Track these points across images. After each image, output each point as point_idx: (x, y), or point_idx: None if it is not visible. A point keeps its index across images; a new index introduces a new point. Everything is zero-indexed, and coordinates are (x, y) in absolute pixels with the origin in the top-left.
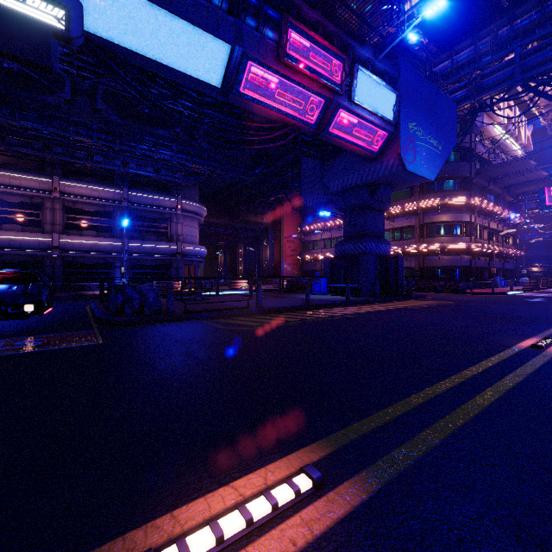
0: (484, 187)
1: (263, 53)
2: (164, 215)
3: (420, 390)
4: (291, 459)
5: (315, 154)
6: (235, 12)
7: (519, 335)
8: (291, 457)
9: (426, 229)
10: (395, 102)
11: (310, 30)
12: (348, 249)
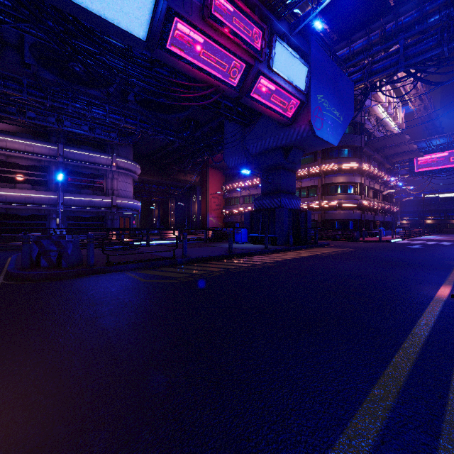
0: (370, 156)
1: (188, 11)
2: (99, 171)
3: (379, 373)
4: None
5: (237, 119)
6: None
7: (430, 283)
8: None
9: (327, 189)
10: (307, 74)
11: None
12: (265, 204)
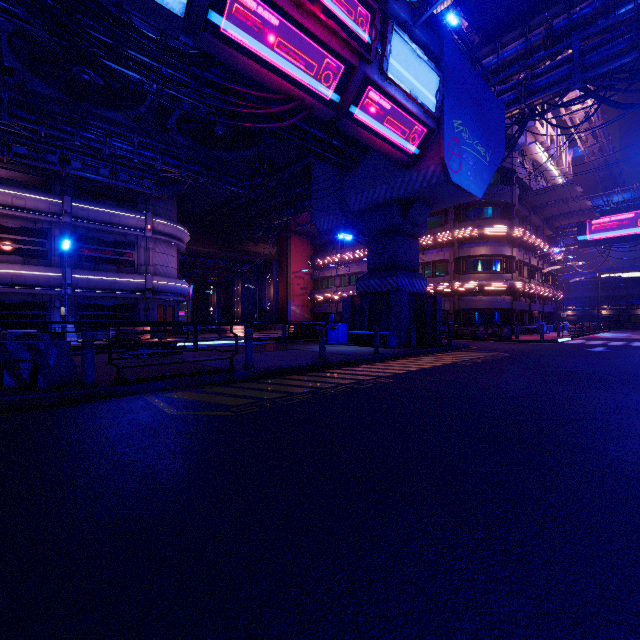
0: (524, 217)
1: None
2: (127, 237)
3: None
4: None
5: (331, 158)
6: None
7: None
8: None
9: (462, 264)
10: (438, 87)
11: None
12: (373, 285)
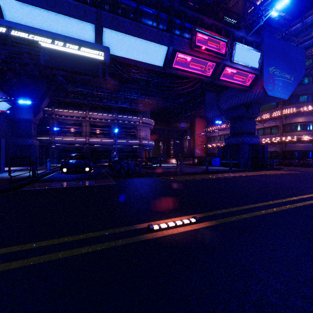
0: None
1: (183, 47)
2: (133, 125)
3: (249, 204)
4: (190, 216)
5: (212, 90)
6: (169, 30)
7: None
8: (189, 216)
9: (287, 127)
10: (259, 57)
11: (208, 30)
12: (232, 141)
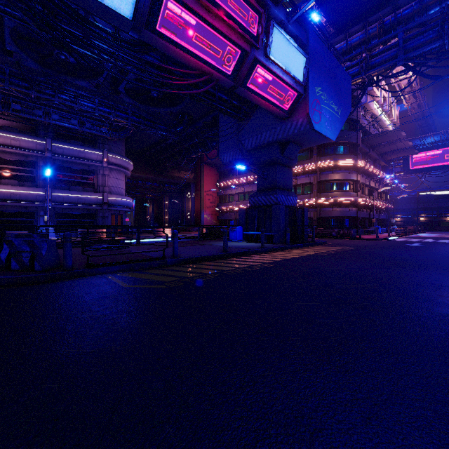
0: (366, 153)
1: None
2: (90, 167)
3: None
4: None
5: (231, 113)
6: None
7: None
8: None
9: (322, 186)
10: (305, 65)
11: None
12: (260, 200)
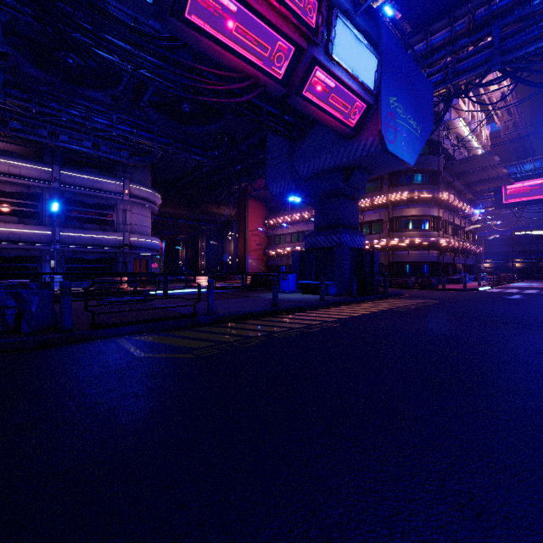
0: (449, 183)
1: None
2: (108, 200)
3: None
4: None
5: (283, 131)
6: None
7: None
8: None
9: (395, 223)
10: (376, 68)
11: None
12: (319, 241)
